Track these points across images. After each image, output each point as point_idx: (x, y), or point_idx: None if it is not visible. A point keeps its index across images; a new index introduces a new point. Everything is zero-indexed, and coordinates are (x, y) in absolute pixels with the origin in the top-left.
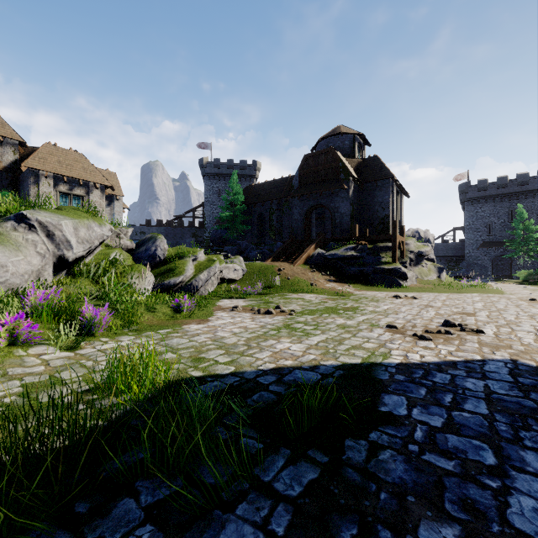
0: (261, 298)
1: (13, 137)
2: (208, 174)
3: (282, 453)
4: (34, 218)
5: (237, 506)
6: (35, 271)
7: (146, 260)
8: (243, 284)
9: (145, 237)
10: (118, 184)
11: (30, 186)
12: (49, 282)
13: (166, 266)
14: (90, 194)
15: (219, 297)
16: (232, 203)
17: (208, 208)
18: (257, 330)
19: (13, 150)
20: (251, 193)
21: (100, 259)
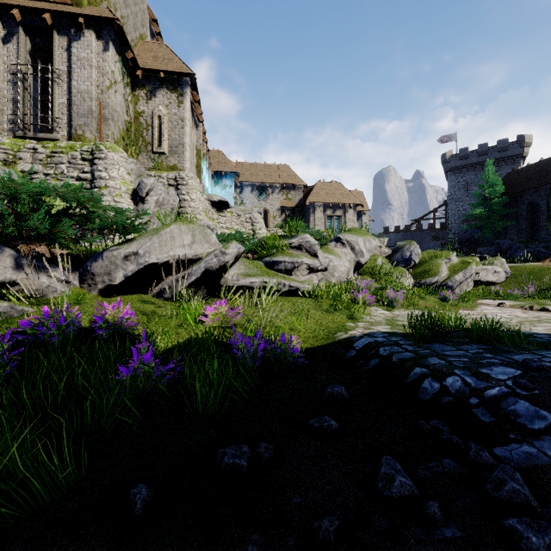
0: (534, 301)
1: (300, 183)
2: (452, 168)
3: (550, 351)
4: (344, 238)
5: (522, 354)
6: (347, 270)
7: (402, 263)
8: (506, 287)
9: (399, 244)
10: (364, 201)
11: (310, 215)
12: (351, 278)
13: (421, 269)
14: (346, 213)
15: (477, 297)
16: (486, 196)
17: (452, 206)
18: (529, 318)
19: (300, 192)
20: (516, 180)
21: (371, 263)
